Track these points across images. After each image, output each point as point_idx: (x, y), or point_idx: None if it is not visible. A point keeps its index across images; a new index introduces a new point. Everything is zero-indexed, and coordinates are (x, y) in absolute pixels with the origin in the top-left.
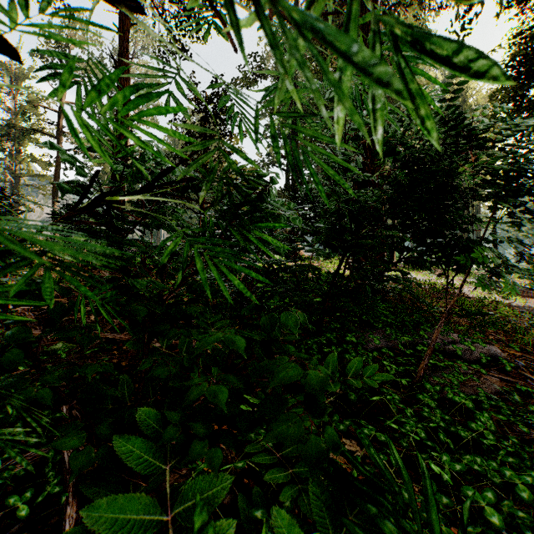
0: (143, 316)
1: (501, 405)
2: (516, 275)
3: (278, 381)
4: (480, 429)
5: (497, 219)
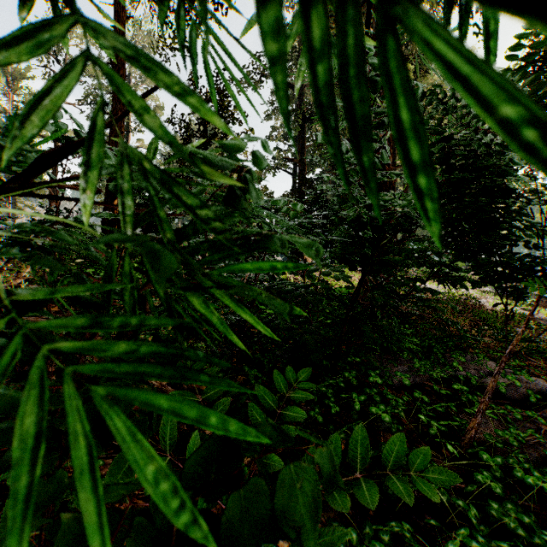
0: None
1: None
2: None
3: None
4: None
5: None
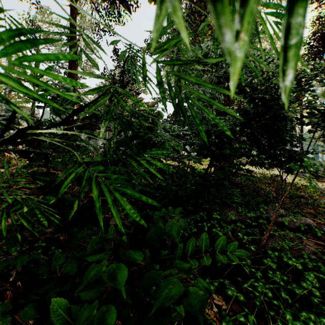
0: (55, 225)
1: (319, 265)
2: None
3: (162, 300)
4: (309, 287)
5: (317, 138)
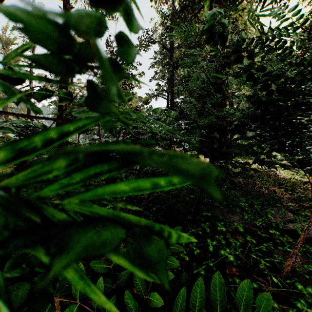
0: None
1: None
2: None
3: None
4: None
5: None
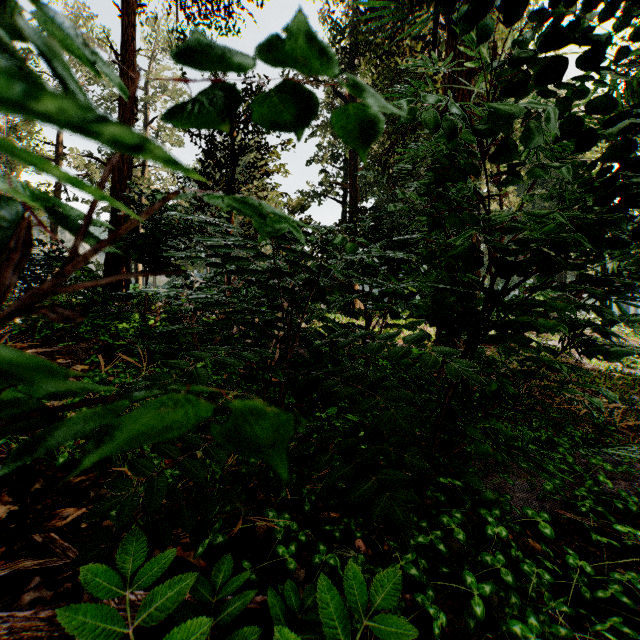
0: None
1: None
2: (631, 333)
3: None
4: None
5: None
